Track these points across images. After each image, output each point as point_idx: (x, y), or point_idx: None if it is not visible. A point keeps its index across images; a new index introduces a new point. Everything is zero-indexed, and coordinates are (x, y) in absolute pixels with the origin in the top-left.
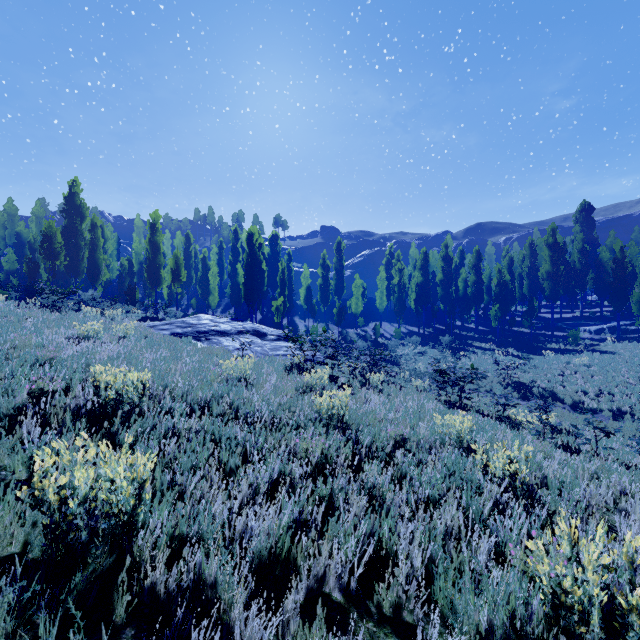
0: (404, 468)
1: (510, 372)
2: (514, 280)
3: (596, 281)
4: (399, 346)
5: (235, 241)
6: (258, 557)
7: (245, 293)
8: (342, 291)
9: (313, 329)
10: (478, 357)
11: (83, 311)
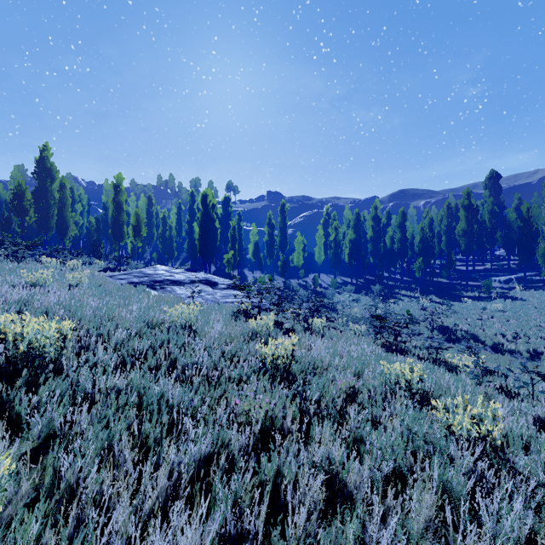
0: (361, 432)
1: (434, 317)
2: (434, 237)
3: (504, 238)
4: (335, 294)
5: (192, 203)
6: None
7: (200, 247)
8: (285, 246)
9: (260, 279)
10: (405, 304)
11: (43, 261)
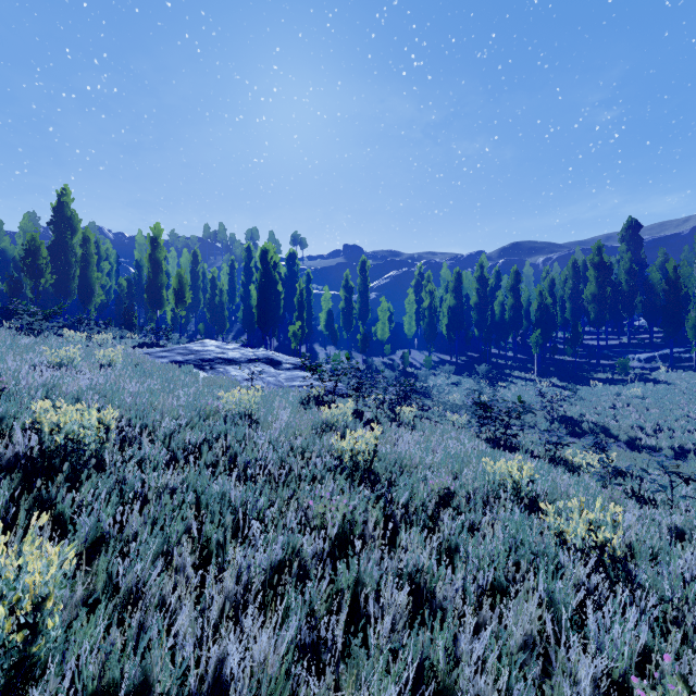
0: (455, 538)
1: (555, 405)
2: (556, 303)
3: (645, 304)
4: (430, 376)
5: (248, 260)
6: None
7: (258, 317)
8: (367, 315)
9: (335, 357)
10: (518, 388)
11: (65, 335)
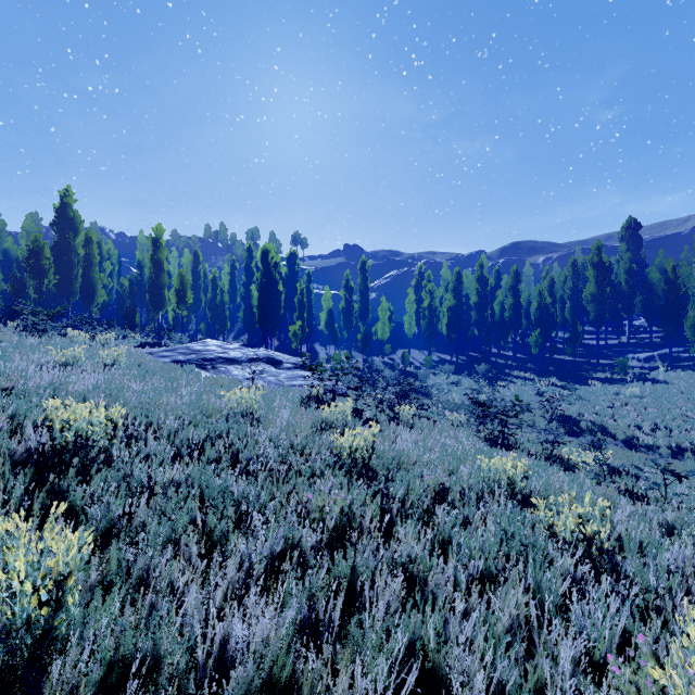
0: (448, 531)
1: (554, 404)
2: (555, 303)
3: (645, 304)
4: (430, 375)
5: (249, 260)
6: (241, 694)
7: (259, 317)
8: (367, 315)
9: (335, 357)
10: (517, 387)
11: (69, 335)
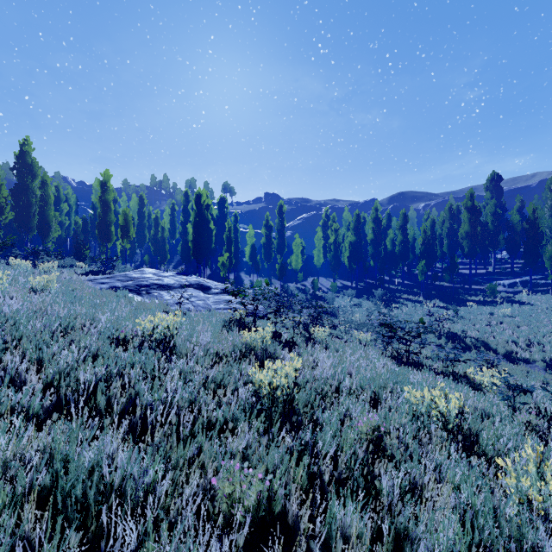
0: (405, 521)
1: (440, 323)
2: (436, 240)
3: (507, 240)
4: (336, 299)
5: (186, 203)
6: None
7: (193, 250)
8: (283, 249)
9: (257, 283)
10: (408, 308)
11: (11, 263)
